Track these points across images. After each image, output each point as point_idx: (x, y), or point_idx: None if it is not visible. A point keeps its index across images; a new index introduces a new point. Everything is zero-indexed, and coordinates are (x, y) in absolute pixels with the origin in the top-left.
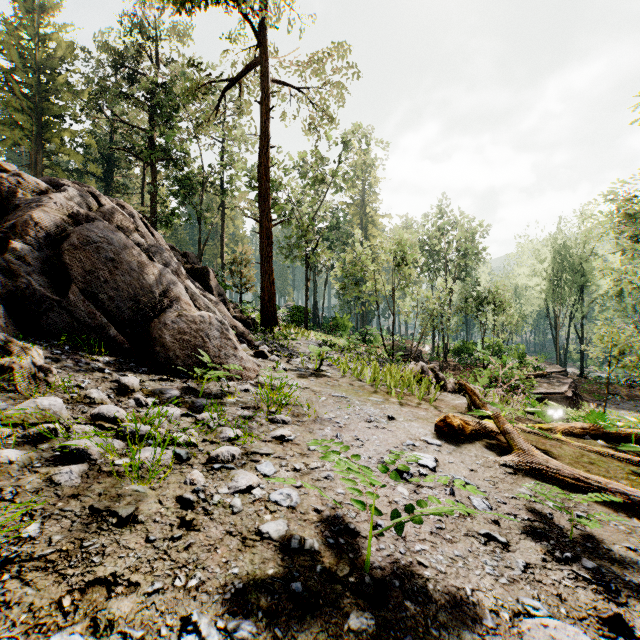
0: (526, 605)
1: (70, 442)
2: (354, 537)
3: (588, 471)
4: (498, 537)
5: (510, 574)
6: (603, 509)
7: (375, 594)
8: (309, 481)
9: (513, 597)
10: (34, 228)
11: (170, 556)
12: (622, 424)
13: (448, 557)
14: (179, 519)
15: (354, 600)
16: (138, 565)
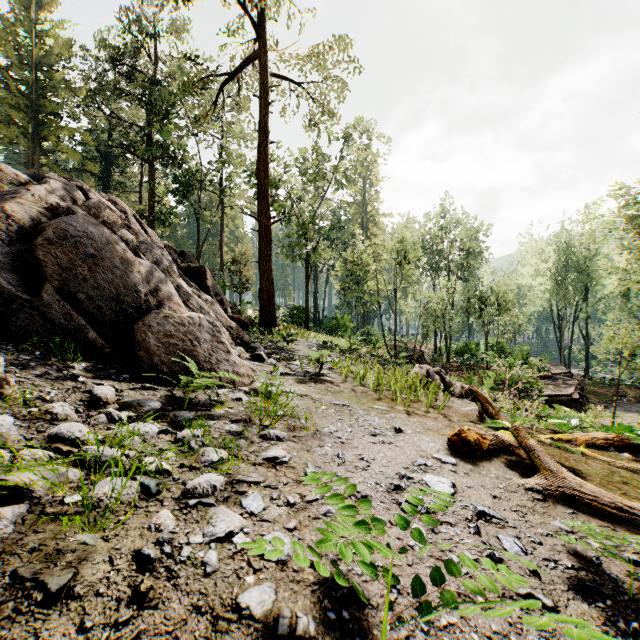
0: None
1: (8, 476)
2: (362, 607)
3: (624, 494)
4: (542, 599)
5: None
6: None
7: None
8: (305, 520)
9: None
10: (6, 221)
11: None
12: None
13: (484, 635)
14: (131, 589)
15: None
16: None
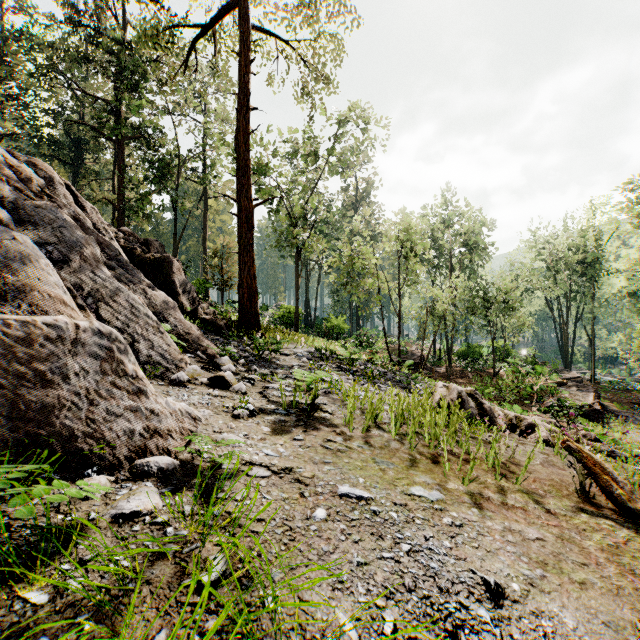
0: None
1: None
2: None
3: None
4: None
5: None
6: None
7: None
8: None
9: None
10: None
11: None
12: None
13: None
14: None
15: None
16: None
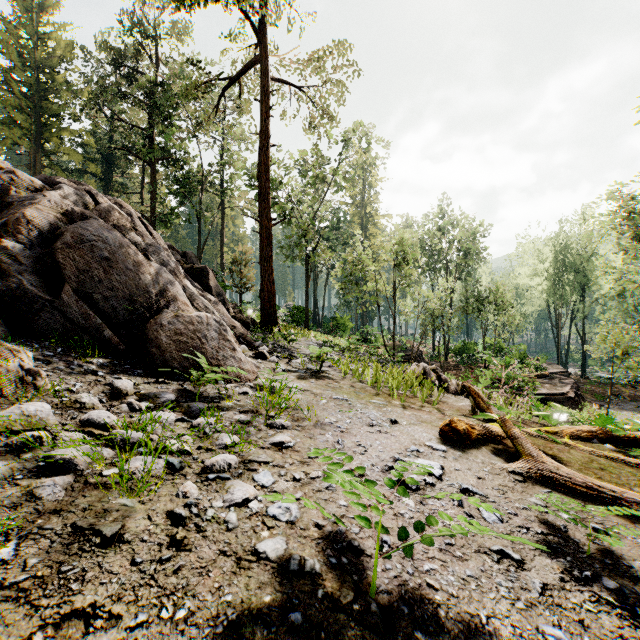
0: (547, 634)
1: (55, 452)
2: (358, 556)
3: (599, 478)
4: (512, 554)
5: (527, 597)
6: (619, 520)
7: (382, 624)
8: (309, 492)
9: (532, 624)
10: (26, 226)
11: (157, 581)
12: (629, 427)
13: (459, 578)
14: (169, 538)
15: (359, 631)
16: (121, 593)
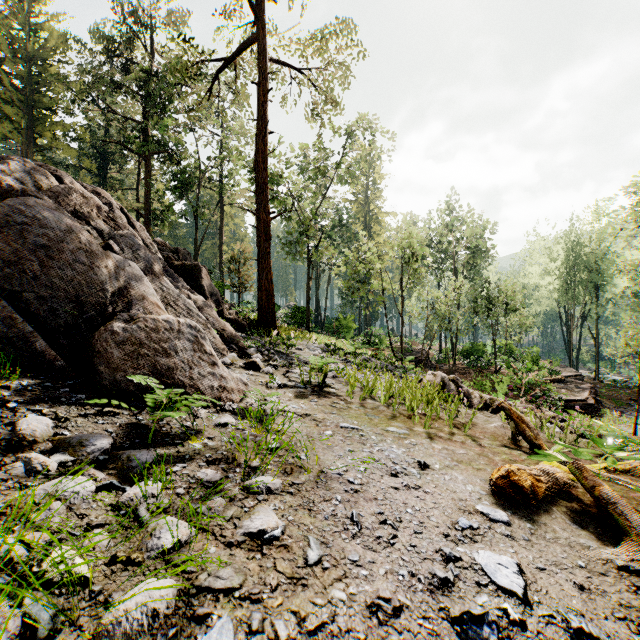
0: None
1: None
2: None
3: None
4: None
5: None
6: None
7: None
8: None
9: None
10: None
11: None
12: None
13: None
14: None
15: None
16: None
